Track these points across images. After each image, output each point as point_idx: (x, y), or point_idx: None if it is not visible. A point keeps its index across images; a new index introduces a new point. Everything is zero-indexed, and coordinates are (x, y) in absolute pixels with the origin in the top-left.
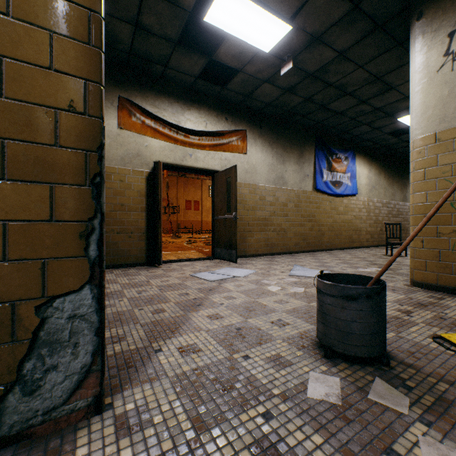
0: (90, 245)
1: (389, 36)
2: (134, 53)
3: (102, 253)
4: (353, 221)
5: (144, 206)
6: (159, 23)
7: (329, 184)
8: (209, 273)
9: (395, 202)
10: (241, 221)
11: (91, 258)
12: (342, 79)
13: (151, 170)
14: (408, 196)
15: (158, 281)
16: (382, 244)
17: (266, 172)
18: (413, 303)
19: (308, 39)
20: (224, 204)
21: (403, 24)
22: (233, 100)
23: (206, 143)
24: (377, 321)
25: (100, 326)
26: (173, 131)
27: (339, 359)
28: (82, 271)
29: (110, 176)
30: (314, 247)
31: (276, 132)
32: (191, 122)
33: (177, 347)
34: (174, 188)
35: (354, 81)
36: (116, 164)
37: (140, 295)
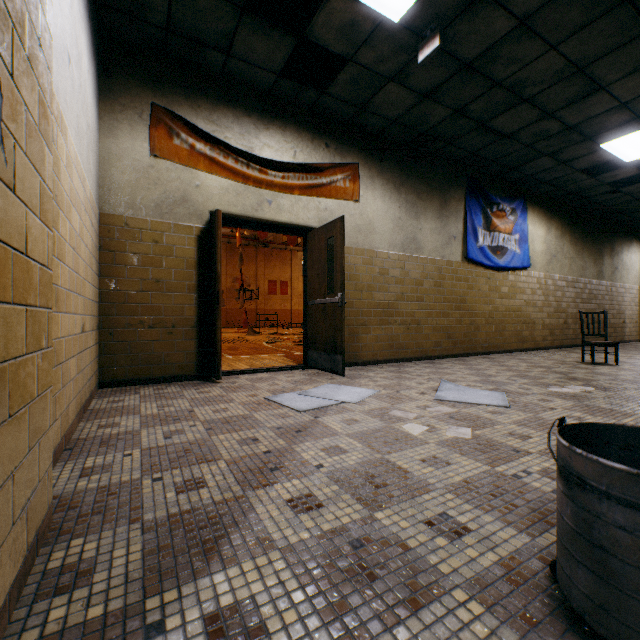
0: None
1: None
2: (174, 28)
3: None
4: (522, 308)
5: (193, 284)
6: None
7: (487, 251)
8: (297, 396)
9: (586, 280)
10: (350, 309)
11: None
12: (518, 72)
13: (205, 225)
14: (605, 270)
15: (208, 411)
16: (567, 345)
17: (390, 230)
18: None
19: None
20: (323, 281)
21: None
22: (337, 114)
23: (295, 183)
24: None
25: None
26: (241, 163)
27: None
28: None
29: (136, 234)
30: (464, 349)
31: (405, 168)
32: (270, 148)
33: (205, 613)
34: (253, 263)
35: (538, 76)
36: (147, 214)
37: (168, 442)
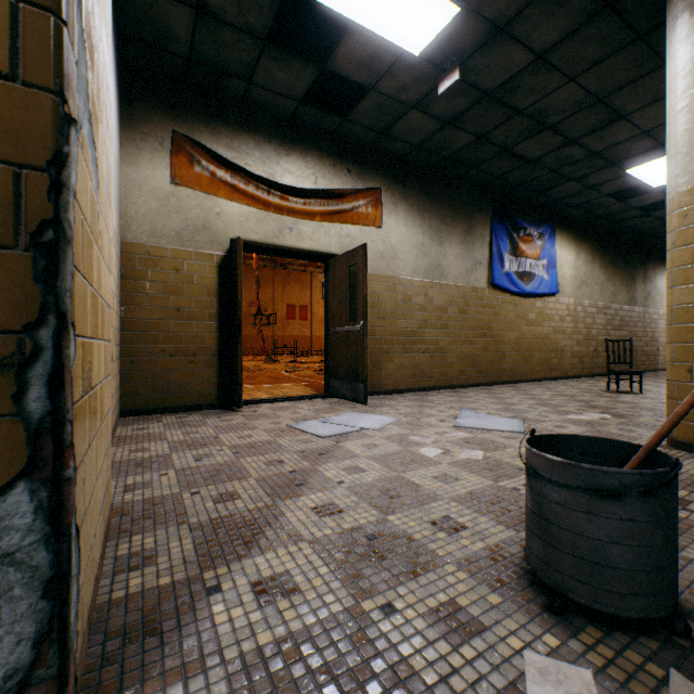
0: (28, 388)
1: (623, 23)
2: (196, 58)
3: (59, 405)
4: (551, 336)
5: (214, 312)
6: (236, 4)
7: (514, 277)
8: (319, 423)
9: (618, 306)
10: (372, 337)
11: (30, 420)
12: (539, 102)
13: (226, 253)
14: (638, 296)
15: (234, 437)
16: (598, 373)
17: (413, 256)
18: (685, 483)
19: (487, 30)
20: (344, 309)
21: (650, 0)
22: (360, 139)
23: (317, 209)
24: (665, 543)
25: (53, 577)
26: (262, 189)
27: (579, 616)
28: (5, 451)
29: (158, 262)
30: (490, 378)
31: (428, 192)
32: (291, 175)
33: (251, 581)
34: (270, 286)
35: (559, 105)
36: (168, 242)
37: (199, 463)
